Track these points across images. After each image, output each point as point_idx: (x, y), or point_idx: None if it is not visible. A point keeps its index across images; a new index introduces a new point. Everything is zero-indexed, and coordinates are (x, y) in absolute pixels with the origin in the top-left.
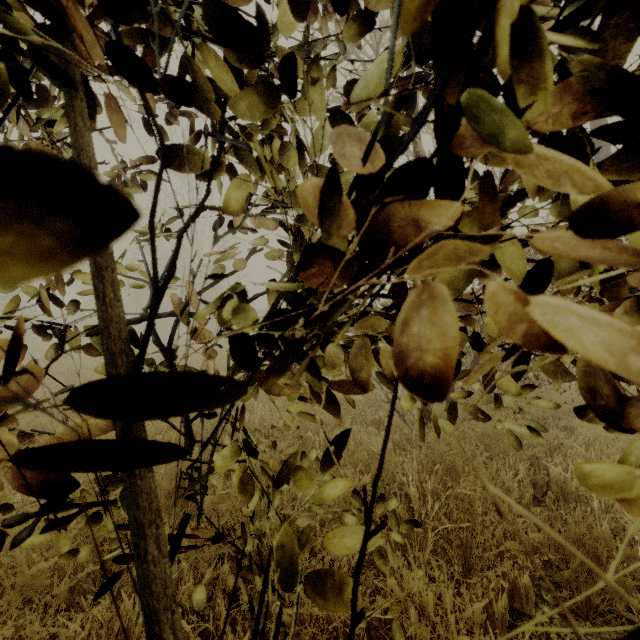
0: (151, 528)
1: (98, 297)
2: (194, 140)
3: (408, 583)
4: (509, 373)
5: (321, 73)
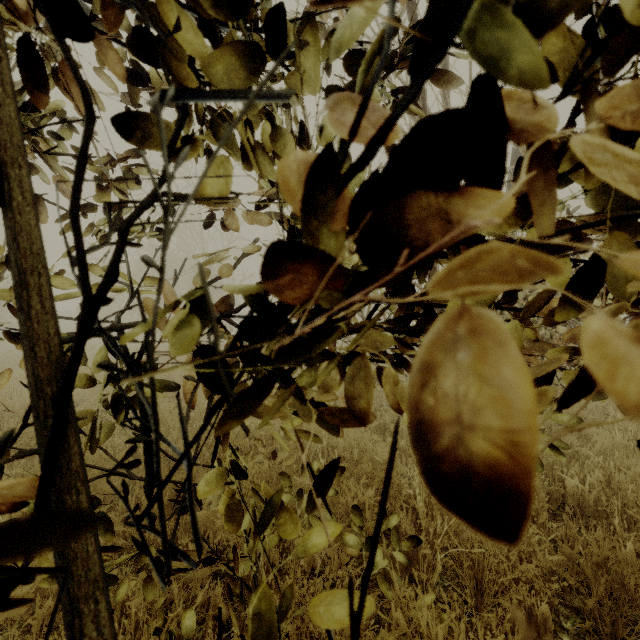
0: (88, 603)
1: (21, 309)
2: None
3: (415, 616)
4: (571, 429)
5: (311, 35)
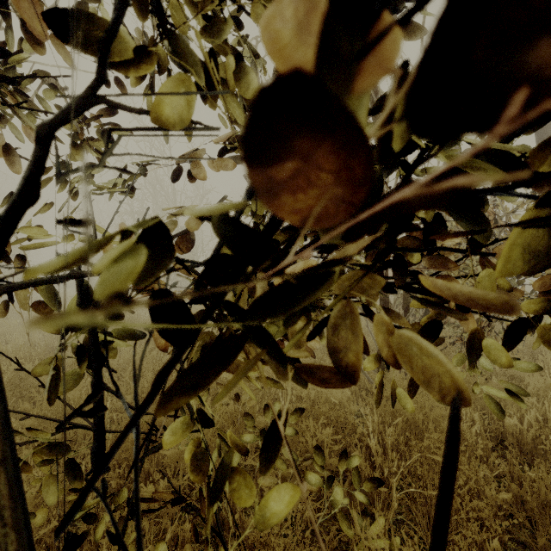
0: None
1: None
2: (143, 76)
3: None
4: None
5: None
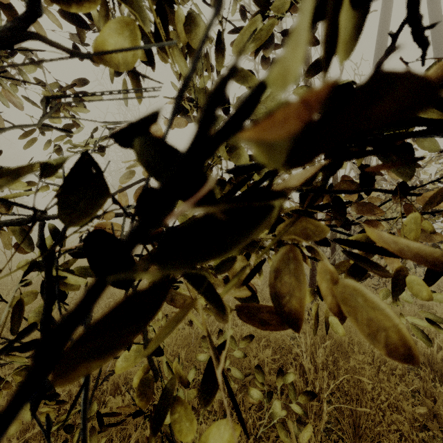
0: None
1: None
2: None
3: None
4: None
5: None
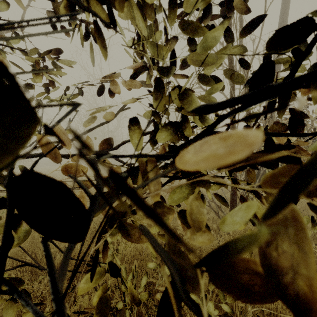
0: None
1: None
2: (72, 9)
3: None
4: None
5: None
